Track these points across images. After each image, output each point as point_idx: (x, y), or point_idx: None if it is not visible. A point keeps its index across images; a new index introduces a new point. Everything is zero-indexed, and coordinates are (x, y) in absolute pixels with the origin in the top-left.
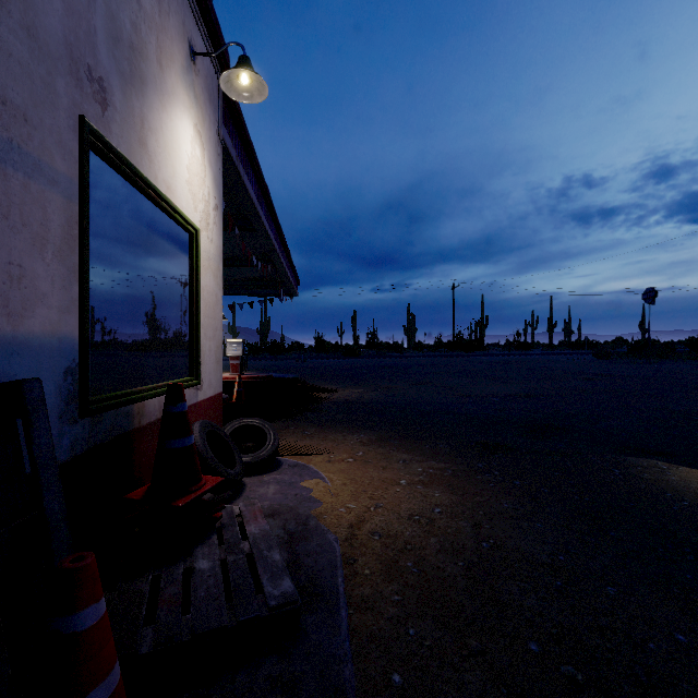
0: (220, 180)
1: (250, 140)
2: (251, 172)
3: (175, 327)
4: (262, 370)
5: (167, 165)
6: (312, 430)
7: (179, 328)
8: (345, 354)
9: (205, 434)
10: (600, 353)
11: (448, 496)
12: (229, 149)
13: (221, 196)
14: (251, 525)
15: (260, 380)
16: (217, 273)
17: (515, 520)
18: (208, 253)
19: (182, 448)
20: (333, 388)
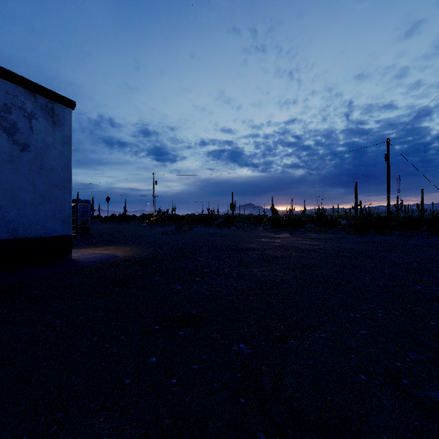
0: None
1: None
2: None
3: None
4: None
5: None
6: None
7: None
8: None
9: None
10: None
11: None
12: None
13: None
14: None
15: None
16: None
17: None
18: None
19: None
20: None
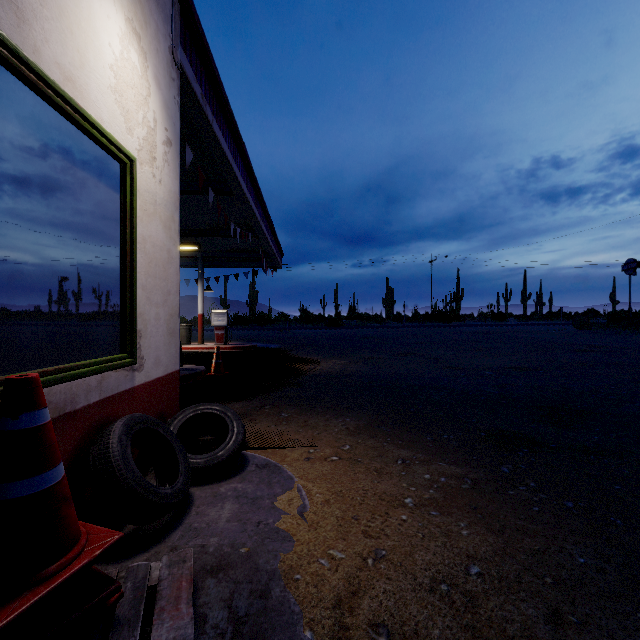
0: (176, 112)
1: (220, 82)
2: (224, 123)
3: (90, 286)
4: (247, 340)
5: (65, 44)
6: (290, 411)
7: (99, 288)
8: (327, 325)
9: (130, 437)
10: (581, 324)
11: (483, 537)
12: (190, 81)
13: (178, 132)
14: (163, 622)
15: (243, 350)
16: (170, 224)
17: (614, 603)
18: (155, 196)
19: (26, 498)
20: (315, 359)
